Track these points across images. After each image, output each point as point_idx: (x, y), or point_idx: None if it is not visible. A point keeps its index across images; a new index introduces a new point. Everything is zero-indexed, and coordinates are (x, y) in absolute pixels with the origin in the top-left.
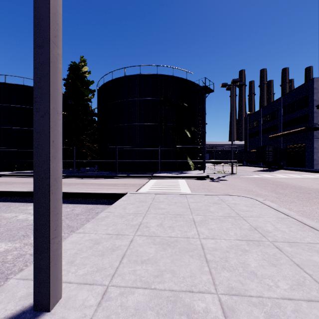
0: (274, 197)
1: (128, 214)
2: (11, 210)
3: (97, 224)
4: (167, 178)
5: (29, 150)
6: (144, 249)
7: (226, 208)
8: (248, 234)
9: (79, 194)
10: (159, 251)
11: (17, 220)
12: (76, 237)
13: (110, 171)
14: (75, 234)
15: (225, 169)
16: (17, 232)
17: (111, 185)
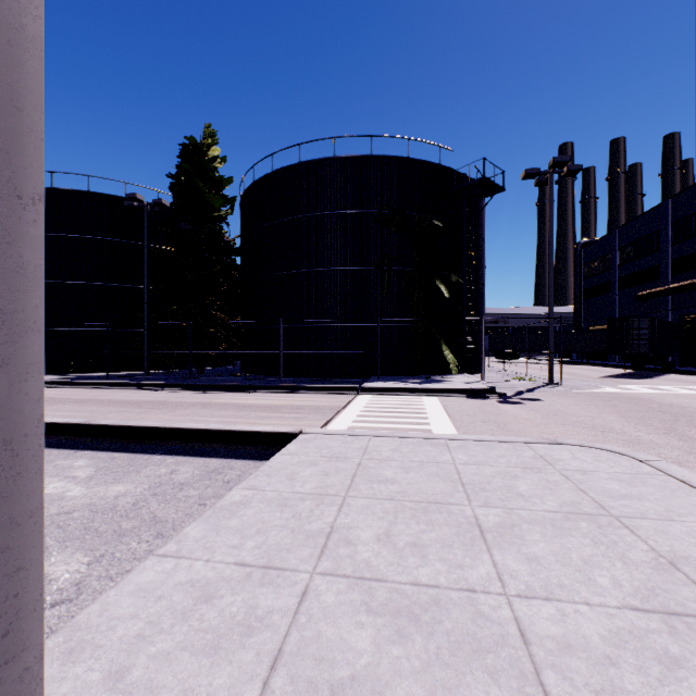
0: (681, 450)
1: (299, 497)
2: None
3: (216, 527)
4: (395, 394)
5: (99, 330)
6: (340, 632)
7: (562, 485)
8: (658, 584)
9: (190, 433)
10: (387, 644)
11: None
12: (154, 570)
13: (267, 375)
14: (153, 560)
15: (529, 372)
16: None
17: (266, 410)
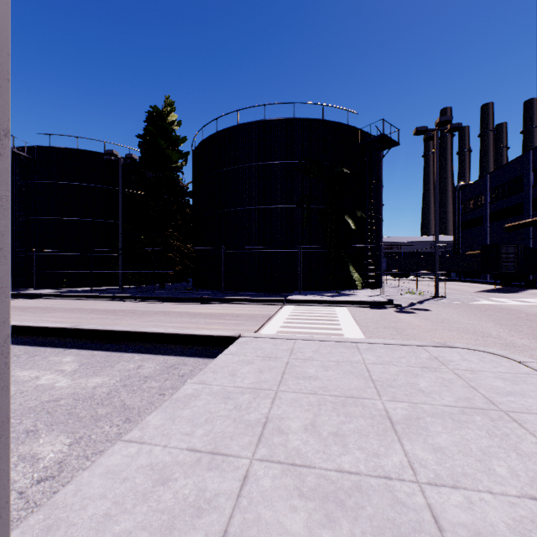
0: None
1: (240, 390)
2: (34, 363)
3: (172, 416)
4: (313, 305)
5: (85, 255)
6: (276, 515)
7: (456, 383)
8: None
9: (153, 336)
10: (318, 528)
11: (35, 387)
12: (121, 454)
13: (213, 290)
14: (120, 445)
15: (418, 287)
16: (19, 421)
17: (213, 317)
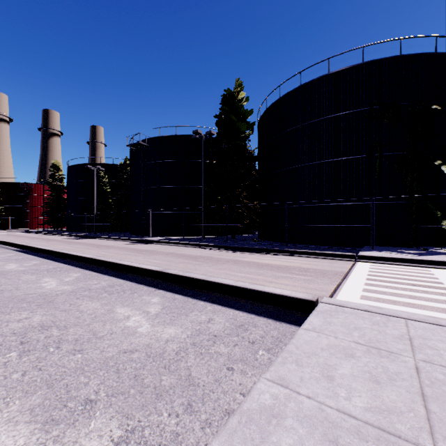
0: None
1: (352, 426)
2: (131, 301)
3: None
4: (395, 263)
5: (180, 212)
6: None
7: None
8: None
9: (223, 287)
10: None
11: (122, 329)
12: None
13: (276, 242)
14: None
15: None
16: (87, 380)
17: (279, 270)
